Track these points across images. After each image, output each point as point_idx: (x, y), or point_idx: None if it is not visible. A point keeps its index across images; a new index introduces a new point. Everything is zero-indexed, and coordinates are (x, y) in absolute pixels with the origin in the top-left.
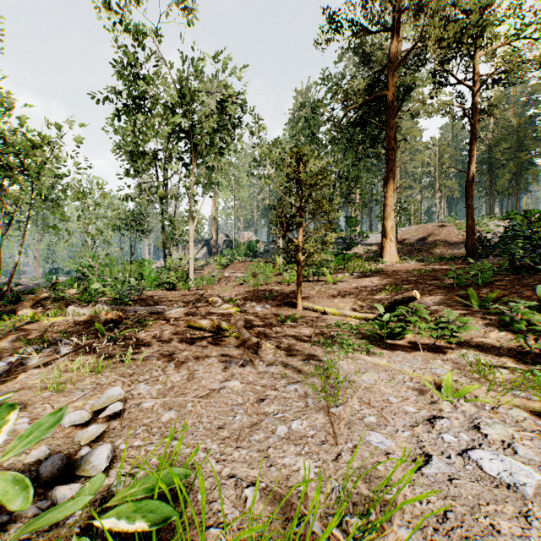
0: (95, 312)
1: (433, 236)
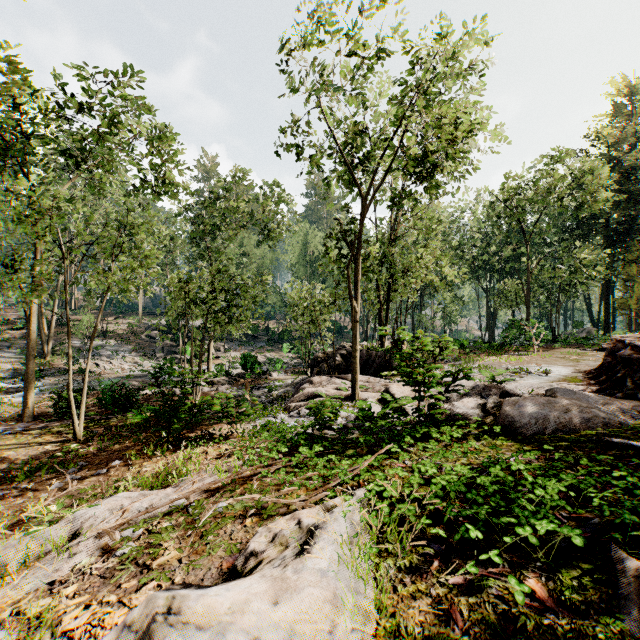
0: None
1: None
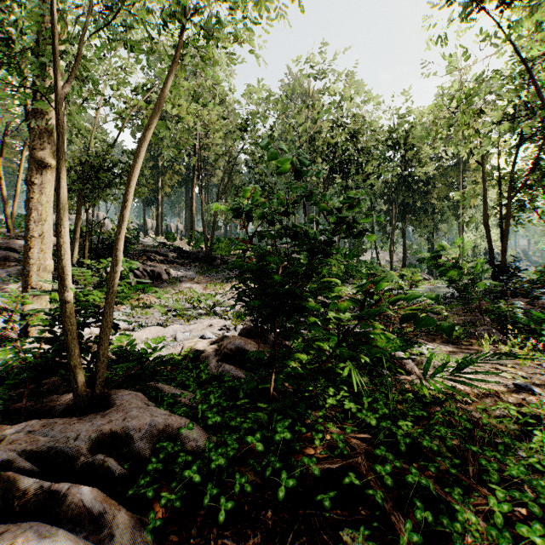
0: None
1: None
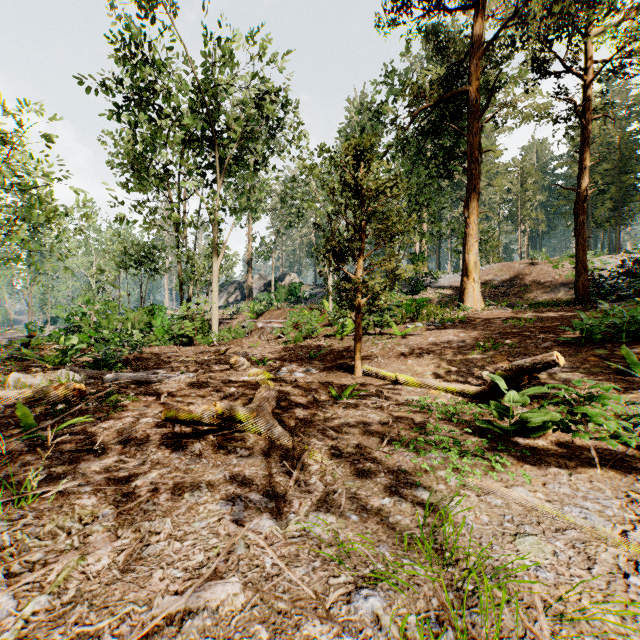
0: (49, 382)
1: (522, 276)
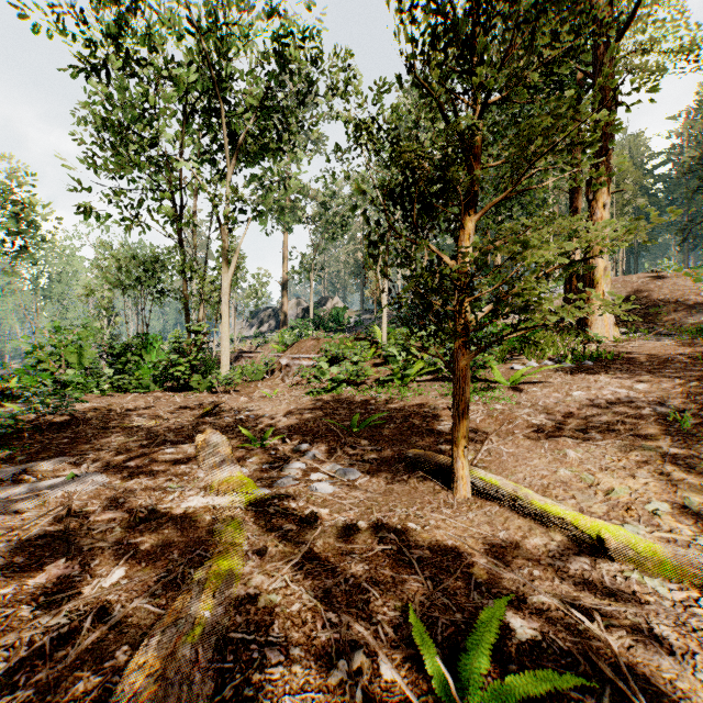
0: None
1: (647, 293)
